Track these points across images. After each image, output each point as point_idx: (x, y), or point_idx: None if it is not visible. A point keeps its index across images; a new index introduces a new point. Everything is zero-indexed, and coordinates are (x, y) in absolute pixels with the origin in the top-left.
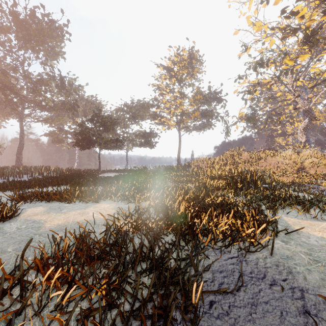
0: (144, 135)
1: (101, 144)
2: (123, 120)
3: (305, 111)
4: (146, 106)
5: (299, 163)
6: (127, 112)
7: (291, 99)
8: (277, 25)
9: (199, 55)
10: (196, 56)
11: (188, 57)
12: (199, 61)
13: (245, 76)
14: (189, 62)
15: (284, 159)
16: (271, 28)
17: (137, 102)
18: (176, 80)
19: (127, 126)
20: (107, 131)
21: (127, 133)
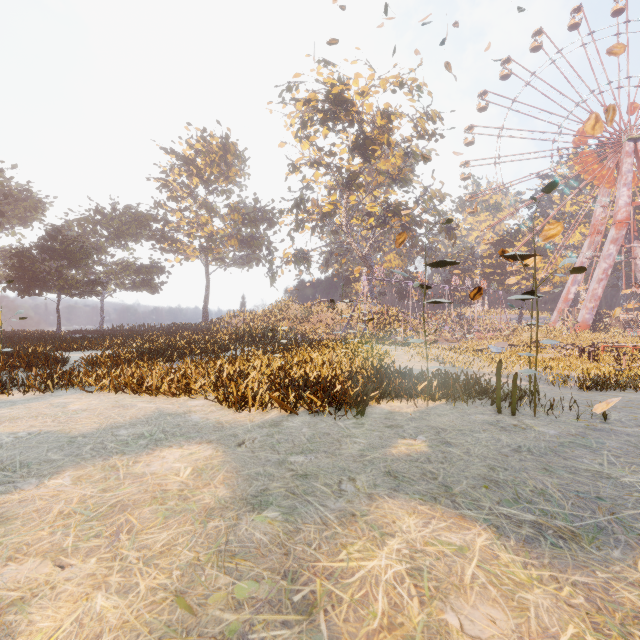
0: (139, 269)
1: (65, 289)
2: (96, 240)
3: (360, 258)
4: (143, 220)
5: (346, 319)
6: (103, 226)
7: (344, 242)
8: (319, 159)
9: (238, 150)
10: (234, 150)
11: (221, 148)
12: (239, 158)
13: (287, 211)
14: (222, 157)
15: (336, 314)
16: (311, 163)
17: (124, 208)
18: (200, 181)
19: (104, 251)
20: (75, 267)
21: (104, 265)
